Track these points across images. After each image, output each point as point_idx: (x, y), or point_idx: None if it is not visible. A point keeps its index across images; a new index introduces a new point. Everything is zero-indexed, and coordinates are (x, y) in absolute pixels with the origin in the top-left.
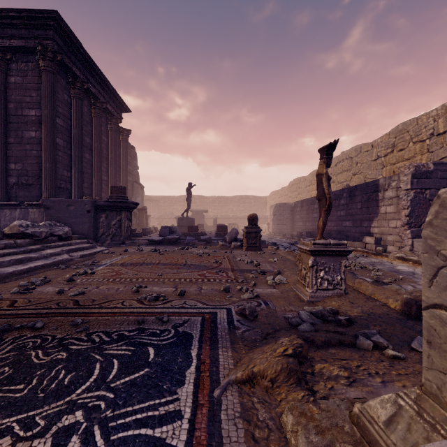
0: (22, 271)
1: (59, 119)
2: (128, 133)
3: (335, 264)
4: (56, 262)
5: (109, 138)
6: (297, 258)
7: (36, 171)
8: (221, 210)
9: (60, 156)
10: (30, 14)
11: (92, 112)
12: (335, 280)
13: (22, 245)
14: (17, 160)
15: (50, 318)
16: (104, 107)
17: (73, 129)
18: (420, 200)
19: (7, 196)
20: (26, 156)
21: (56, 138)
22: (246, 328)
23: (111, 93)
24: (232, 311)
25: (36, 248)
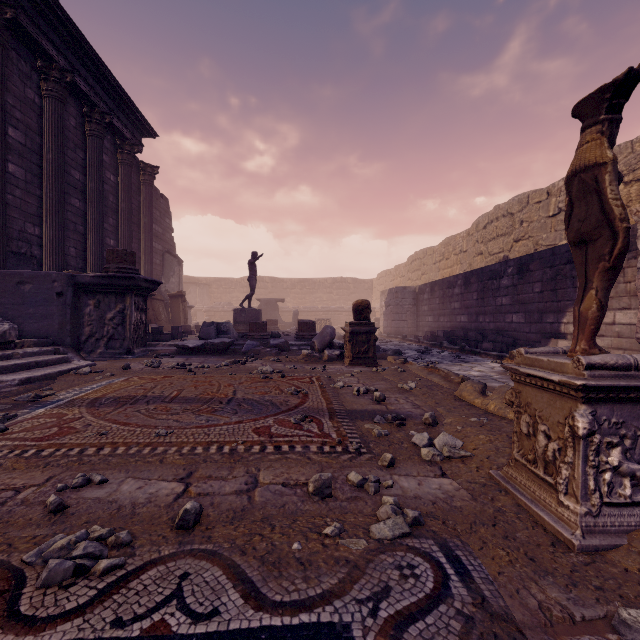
0: None
1: (15, 131)
2: (153, 171)
3: None
4: None
5: (119, 177)
6: (507, 400)
7: None
8: (304, 299)
9: (18, 198)
10: None
11: (86, 128)
12: None
13: None
14: None
15: None
16: (107, 121)
17: (46, 152)
18: None
19: None
20: None
21: (4, 162)
22: None
23: (120, 99)
24: None
25: None
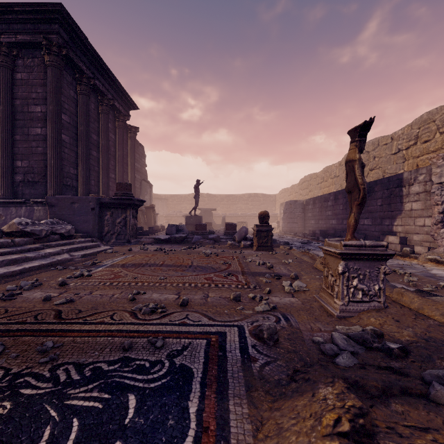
0: (14, 272)
1: (65, 116)
2: (135, 130)
3: (372, 270)
4: (54, 262)
5: (116, 136)
6: (320, 262)
7: (42, 168)
8: (229, 208)
9: (66, 153)
10: (35, 8)
11: (99, 109)
12: (372, 290)
13: (20, 244)
14: (23, 158)
15: (17, 338)
16: (111, 103)
17: (80, 126)
18: None
19: (13, 194)
20: (32, 153)
21: (61, 134)
22: (265, 360)
23: (118, 89)
24: (245, 331)
25: (35, 247)
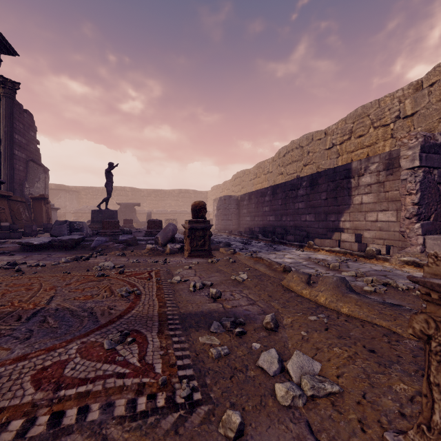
0: None
1: None
2: (14, 86)
3: None
4: None
5: None
6: (416, 331)
7: None
8: (157, 205)
9: None
10: None
11: None
12: None
13: None
14: None
15: None
16: None
17: None
18: (429, 182)
19: None
20: None
21: None
22: None
23: None
24: None
25: None
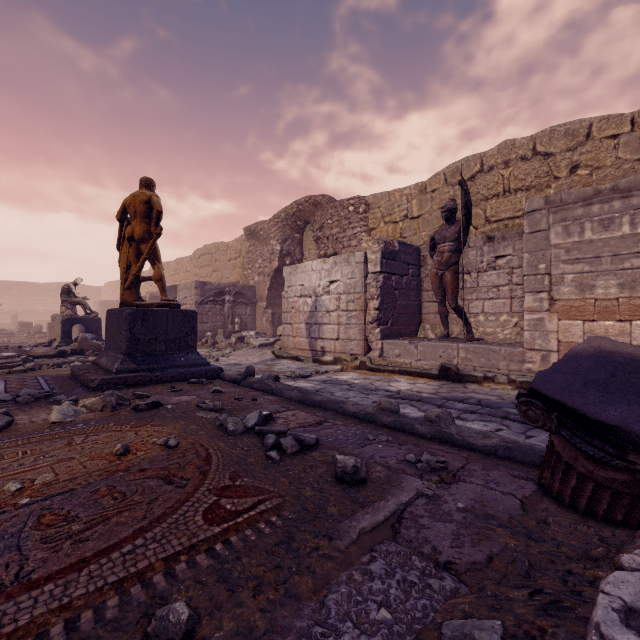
0: None
1: None
2: None
3: None
4: None
5: None
6: None
7: None
8: (23, 302)
9: None
10: None
11: None
12: None
13: None
14: None
15: None
16: None
17: None
18: None
19: None
20: None
21: None
22: None
23: None
24: None
25: None
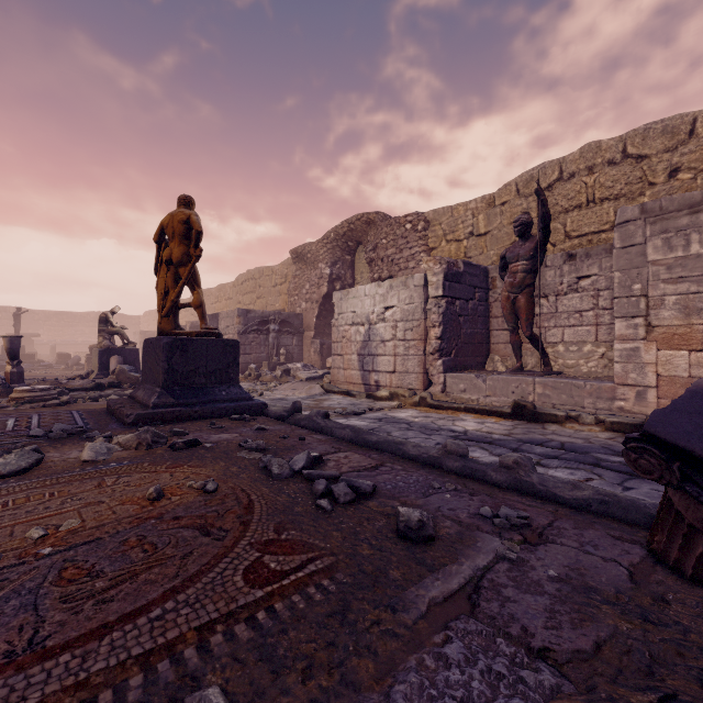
0: None
1: None
2: None
3: None
4: None
5: None
6: None
7: None
8: (62, 332)
9: None
10: None
11: None
12: None
13: None
14: None
15: None
16: None
17: None
18: None
19: None
20: None
21: None
22: None
23: None
24: None
25: None
